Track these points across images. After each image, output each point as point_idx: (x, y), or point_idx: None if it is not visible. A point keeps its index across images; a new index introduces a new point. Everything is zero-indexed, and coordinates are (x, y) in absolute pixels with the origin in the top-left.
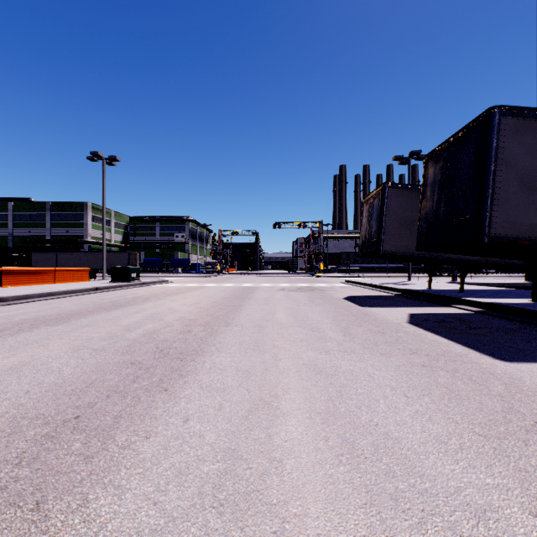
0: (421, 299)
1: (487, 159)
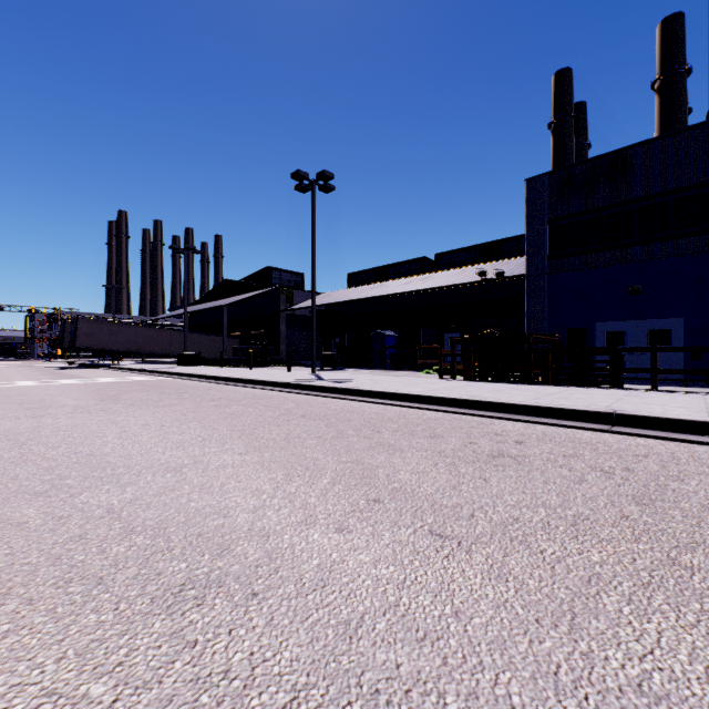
0: (83, 366)
1: (76, 328)
